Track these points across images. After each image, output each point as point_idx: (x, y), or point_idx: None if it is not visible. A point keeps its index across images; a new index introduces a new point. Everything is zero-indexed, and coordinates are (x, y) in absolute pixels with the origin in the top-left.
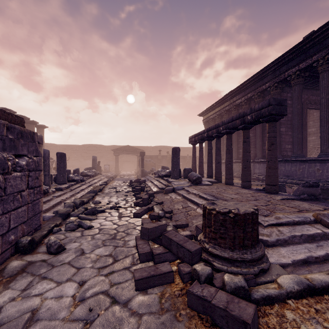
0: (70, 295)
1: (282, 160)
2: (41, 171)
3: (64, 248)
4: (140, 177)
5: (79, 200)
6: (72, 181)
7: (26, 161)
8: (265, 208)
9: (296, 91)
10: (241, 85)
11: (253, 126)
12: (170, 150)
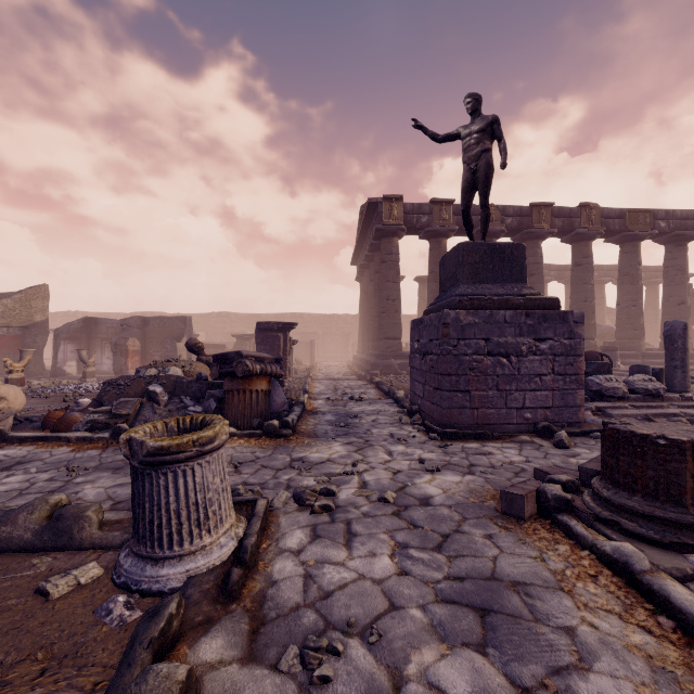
0: (511, 460)
1: None
2: (579, 357)
3: (566, 445)
4: None
5: None
6: None
7: (550, 345)
8: None
9: None
10: None
11: None
12: None
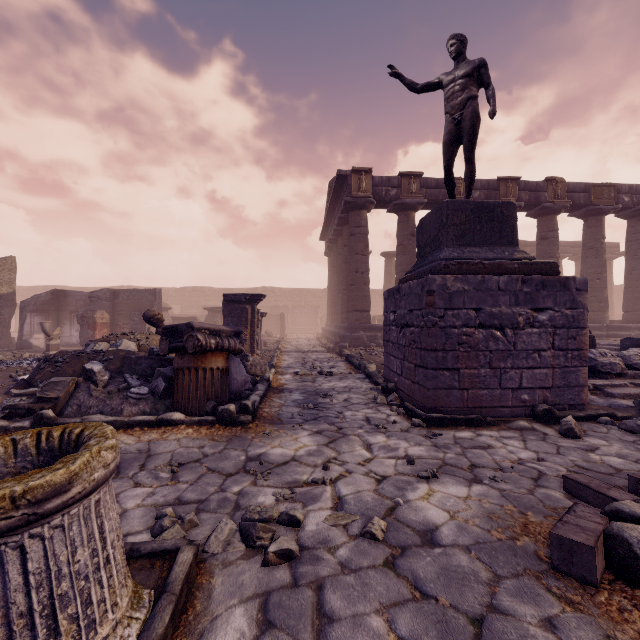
0: (519, 457)
1: None
2: (582, 330)
3: (577, 435)
4: None
5: None
6: None
7: (550, 316)
8: None
9: None
10: None
11: None
12: None
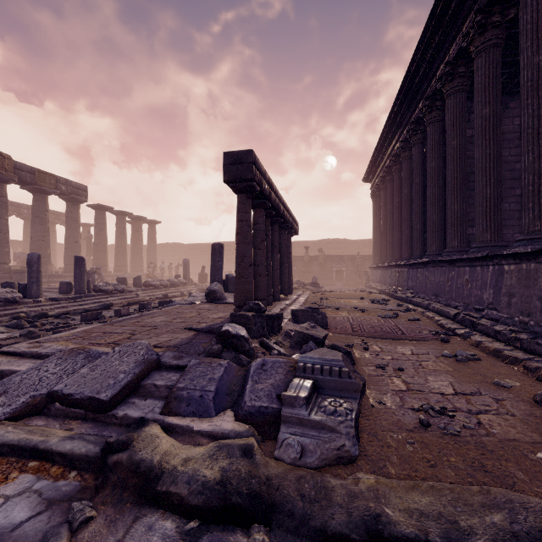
0: None
1: (429, 260)
2: None
3: None
4: None
5: (38, 312)
6: (101, 291)
7: None
8: (88, 335)
9: (449, 109)
10: (390, 114)
11: (264, 201)
12: (344, 246)
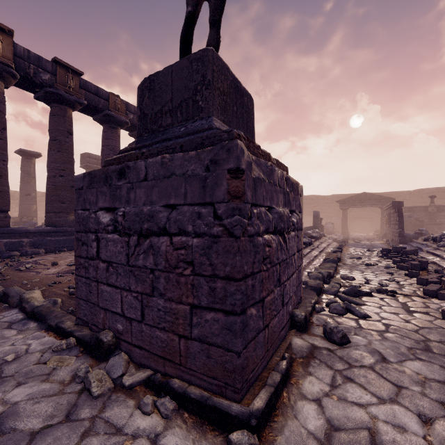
0: (418, 433)
1: None
2: (302, 231)
3: (349, 340)
4: (394, 243)
5: (326, 271)
6: None
7: (296, 218)
8: None
9: None
10: None
11: None
12: None
